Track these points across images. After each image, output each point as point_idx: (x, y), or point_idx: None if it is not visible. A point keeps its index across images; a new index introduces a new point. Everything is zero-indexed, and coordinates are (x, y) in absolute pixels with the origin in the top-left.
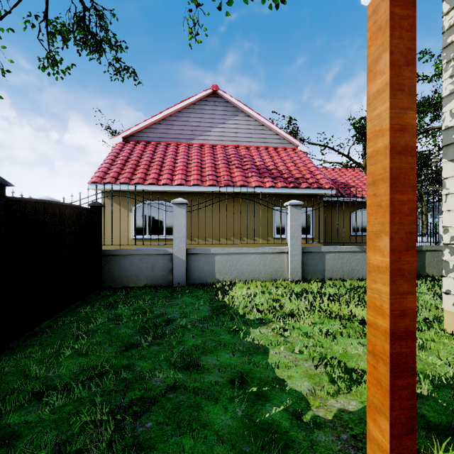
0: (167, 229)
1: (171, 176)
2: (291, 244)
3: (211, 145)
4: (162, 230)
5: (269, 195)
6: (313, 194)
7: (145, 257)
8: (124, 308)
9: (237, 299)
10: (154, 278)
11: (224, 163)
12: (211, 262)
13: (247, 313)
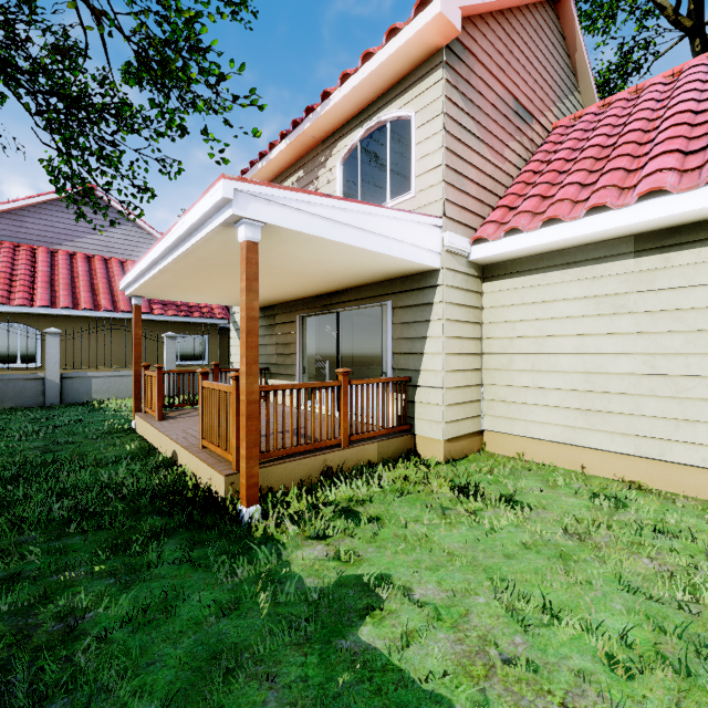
0: (23, 356)
1: (29, 295)
2: (167, 367)
3: (87, 255)
4: (15, 357)
5: (159, 322)
6: (207, 322)
7: (11, 382)
8: (5, 416)
9: (112, 405)
10: (22, 401)
11: (105, 283)
12: (88, 384)
13: (118, 409)
